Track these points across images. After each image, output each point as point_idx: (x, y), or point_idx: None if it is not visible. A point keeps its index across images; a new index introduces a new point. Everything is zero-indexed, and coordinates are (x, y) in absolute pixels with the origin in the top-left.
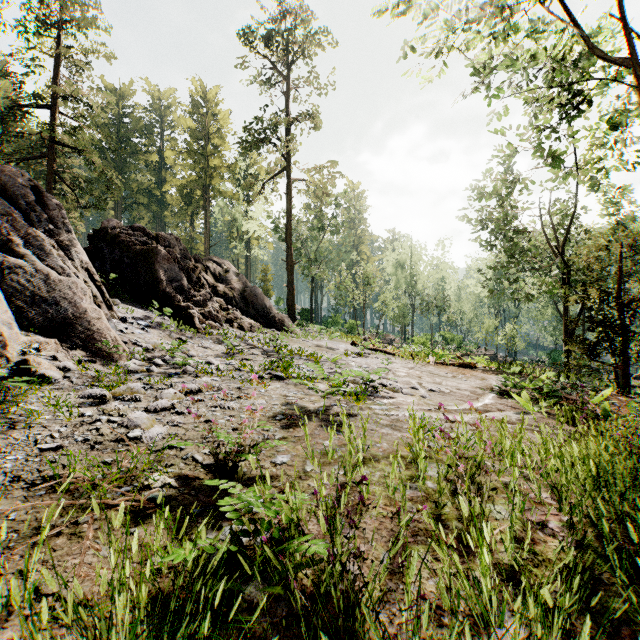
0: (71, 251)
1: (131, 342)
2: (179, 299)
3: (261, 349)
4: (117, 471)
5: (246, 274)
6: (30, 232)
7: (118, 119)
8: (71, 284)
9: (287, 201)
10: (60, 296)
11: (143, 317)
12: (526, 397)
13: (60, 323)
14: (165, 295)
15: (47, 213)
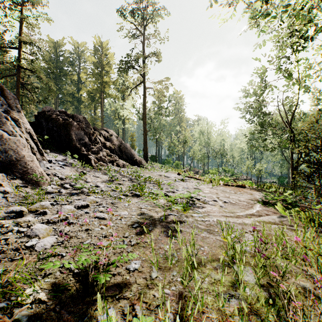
0: (20, 122)
1: (52, 174)
2: (83, 150)
3: (128, 177)
4: None
5: (122, 137)
6: None
7: (56, 57)
8: (16, 141)
9: (143, 99)
10: (9, 148)
11: (62, 160)
12: (280, 206)
13: (7, 163)
14: (76, 147)
15: (7, 101)
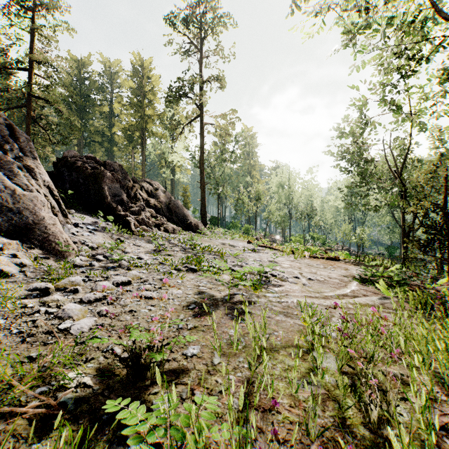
0: (36, 173)
1: (80, 242)
2: (120, 209)
3: (180, 247)
4: (32, 374)
5: (171, 192)
6: (3, 158)
7: (80, 81)
8: (33, 198)
9: (200, 139)
10: (23, 207)
11: (92, 223)
12: (383, 284)
13: (22, 228)
14: (109, 206)
15: (18, 144)
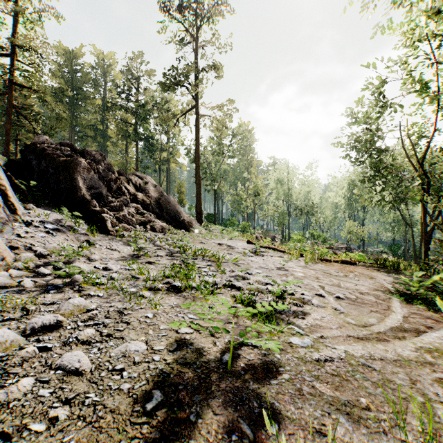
0: None
1: (25, 247)
2: (95, 204)
3: (167, 250)
4: None
5: (167, 188)
6: None
7: (72, 73)
8: None
9: (196, 131)
10: None
11: (55, 220)
12: (442, 306)
13: None
14: (83, 201)
15: None
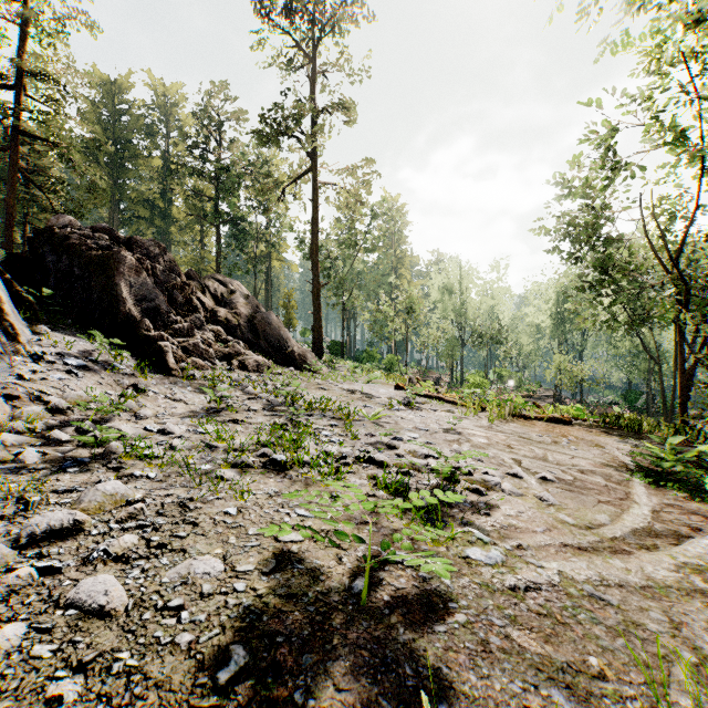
0: None
1: (30, 396)
2: (148, 326)
3: (265, 400)
4: None
5: (266, 301)
6: None
7: (114, 116)
8: None
9: (313, 209)
10: None
11: (82, 353)
12: None
13: None
14: (129, 320)
15: None
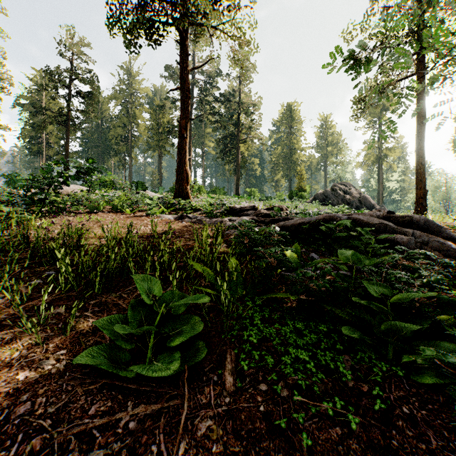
0: None
1: None
2: None
3: None
4: None
5: None
6: None
7: None
8: None
9: (378, 167)
10: None
11: None
12: None
13: None
14: None
15: None
